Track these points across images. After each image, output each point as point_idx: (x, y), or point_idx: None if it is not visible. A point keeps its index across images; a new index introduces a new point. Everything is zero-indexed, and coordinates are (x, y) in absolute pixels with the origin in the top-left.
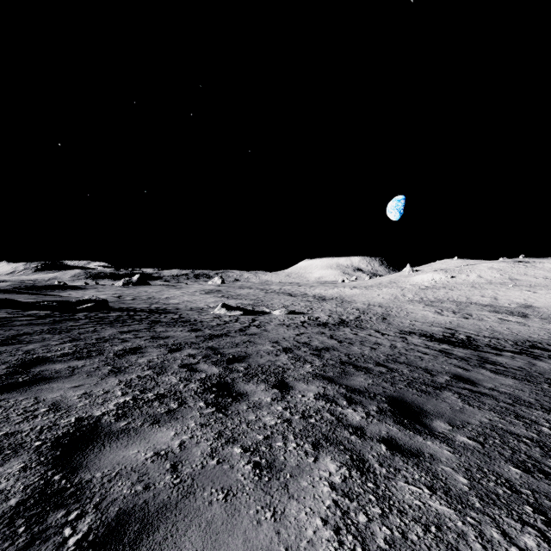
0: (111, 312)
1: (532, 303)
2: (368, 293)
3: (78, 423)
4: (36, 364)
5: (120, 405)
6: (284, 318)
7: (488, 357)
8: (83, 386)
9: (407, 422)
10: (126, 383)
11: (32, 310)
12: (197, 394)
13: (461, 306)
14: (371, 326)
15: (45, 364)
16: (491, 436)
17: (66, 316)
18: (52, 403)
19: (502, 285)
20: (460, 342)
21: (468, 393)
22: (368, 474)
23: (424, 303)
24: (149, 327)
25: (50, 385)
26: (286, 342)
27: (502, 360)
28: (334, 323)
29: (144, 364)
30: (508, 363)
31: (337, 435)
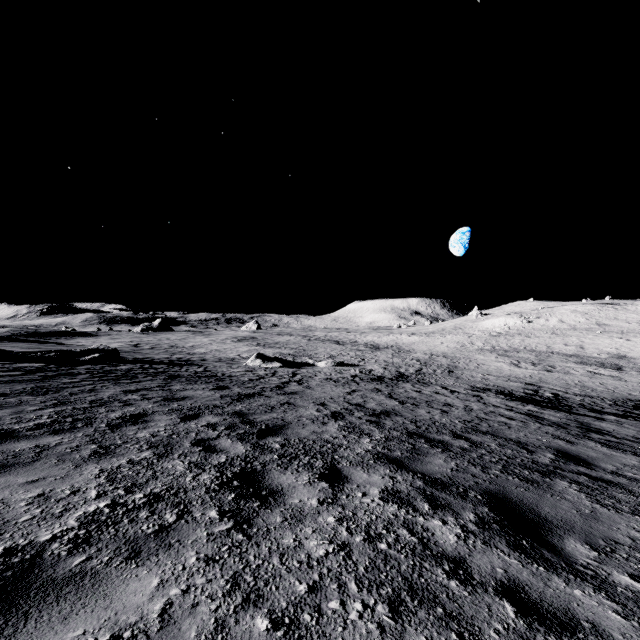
0: (121, 365)
1: (626, 353)
2: (429, 340)
3: (4, 560)
4: None
5: (85, 519)
6: (331, 372)
7: (589, 423)
8: (43, 480)
9: (527, 544)
10: (110, 474)
11: (23, 362)
12: (209, 494)
13: (540, 356)
14: (436, 381)
15: (4, 442)
16: None
17: (63, 370)
18: None
19: (588, 331)
20: (547, 401)
21: (589, 482)
22: None
23: (497, 353)
24: (163, 384)
25: None
26: (334, 403)
27: (608, 426)
28: (391, 377)
29: (143, 440)
30: (617, 431)
31: (427, 579)
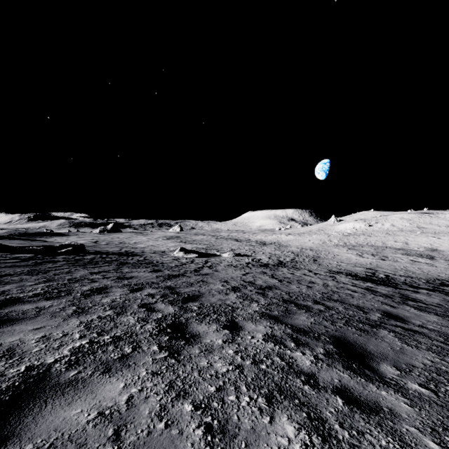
0: (86, 255)
1: (437, 247)
2: (300, 238)
3: (27, 372)
4: (6, 305)
5: (74, 350)
6: (232, 260)
7: (408, 294)
8: (44, 328)
9: (356, 366)
10: (86, 324)
11: (19, 253)
12: (152, 336)
13: (378, 249)
14: (305, 267)
15: (14, 305)
16: (440, 381)
17: (47, 258)
18: (7, 348)
19: (411, 232)
20: (380, 280)
21: (402, 331)
22: (330, 441)
23: (348, 247)
24: (117, 268)
25: (13, 327)
26: (234, 281)
27: (420, 297)
28: (273, 264)
29: (106, 304)
30: (426, 300)
31: (290, 384)
